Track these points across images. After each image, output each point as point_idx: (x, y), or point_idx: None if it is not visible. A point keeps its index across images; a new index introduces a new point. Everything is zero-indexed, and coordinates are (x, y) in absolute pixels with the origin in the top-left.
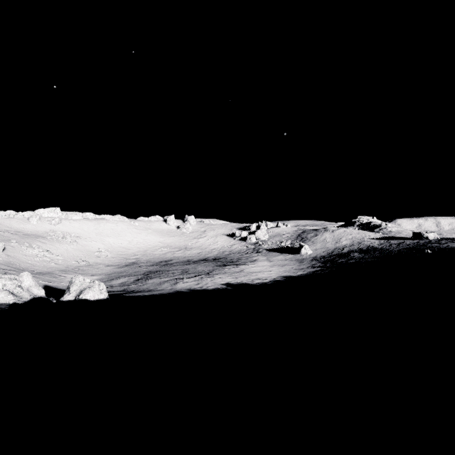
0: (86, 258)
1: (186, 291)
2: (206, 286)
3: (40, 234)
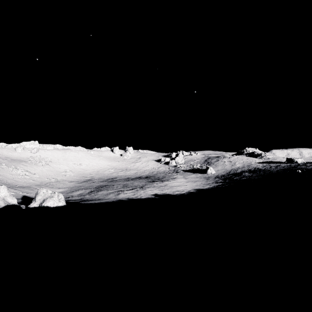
0: (55, 176)
1: (125, 199)
2: (140, 196)
3: (23, 159)
